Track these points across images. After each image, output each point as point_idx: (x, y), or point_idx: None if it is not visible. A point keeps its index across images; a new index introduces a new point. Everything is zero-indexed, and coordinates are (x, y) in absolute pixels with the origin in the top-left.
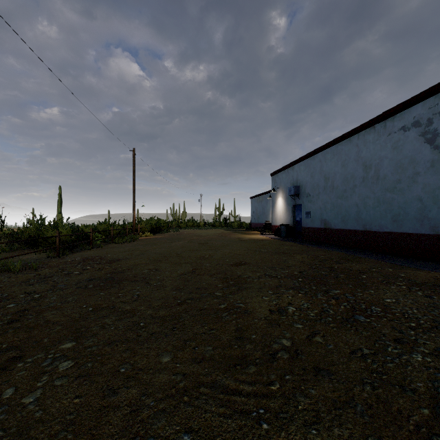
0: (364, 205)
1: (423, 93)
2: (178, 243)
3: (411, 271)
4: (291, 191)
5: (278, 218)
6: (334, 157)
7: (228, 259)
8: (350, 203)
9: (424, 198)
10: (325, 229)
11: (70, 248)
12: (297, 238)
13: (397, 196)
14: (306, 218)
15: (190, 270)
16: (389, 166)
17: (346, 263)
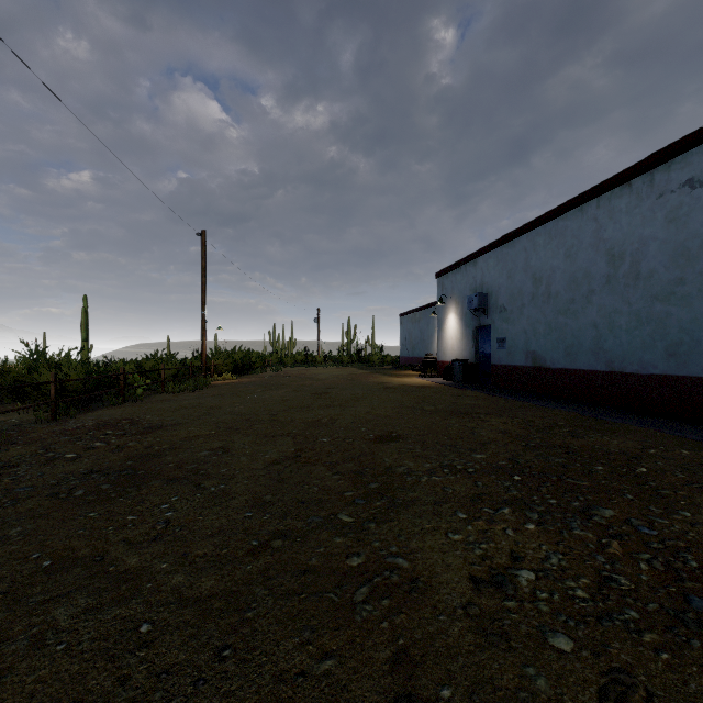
0: (609, 325)
1: None
2: (276, 393)
3: None
4: (472, 302)
5: (448, 349)
6: (551, 242)
7: (365, 427)
8: (582, 322)
9: None
10: (534, 368)
11: (87, 402)
12: (482, 383)
13: (676, 310)
14: (500, 350)
15: (290, 453)
16: (660, 254)
17: (590, 436)
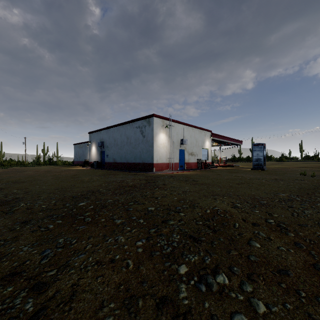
0: (127, 152)
1: (140, 118)
2: (29, 172)
3: (132, 173)
4: (99, 144)
5: (92, 158)
6: (117, 132)
7: (69, 174)
8: (123, 151)
9: (141, 151)
10: (114, 162)
11: None
12: (102, 168)
13: (135, 150)
14: (107, 158)
15: (55, 177)
16: (133, 139)
17: (116, 173)
